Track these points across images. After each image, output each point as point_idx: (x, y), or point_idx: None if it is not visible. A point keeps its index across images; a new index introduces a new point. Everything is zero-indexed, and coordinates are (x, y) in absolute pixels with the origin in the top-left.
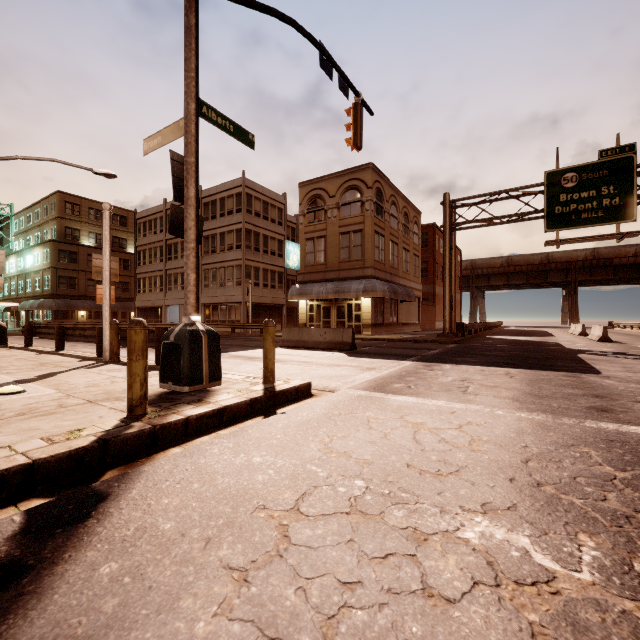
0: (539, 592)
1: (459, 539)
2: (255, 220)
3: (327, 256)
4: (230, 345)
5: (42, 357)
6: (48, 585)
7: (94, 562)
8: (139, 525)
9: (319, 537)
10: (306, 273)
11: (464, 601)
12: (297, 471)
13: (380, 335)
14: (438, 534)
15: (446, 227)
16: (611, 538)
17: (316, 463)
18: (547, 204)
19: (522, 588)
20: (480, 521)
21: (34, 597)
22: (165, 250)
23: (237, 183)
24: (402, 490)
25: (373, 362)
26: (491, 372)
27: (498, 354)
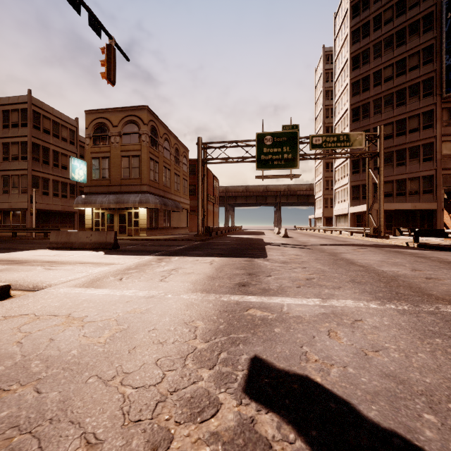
0: None
1: None
2: (44, 136)
3: (111, 173)
4: None
5: None
6: None
7: None
8: None
9: None
10: (92, 186)
11: None
12: None
13: (154, 236)
14: None
15: (199, 160)
16: (110, 445)
17: None
18: (257, 153)
19: None
20: None
21: None
22: None
23: (23, 99)
24: None
25: (119, 258)
26: (201, 261)
27: (221, 247)
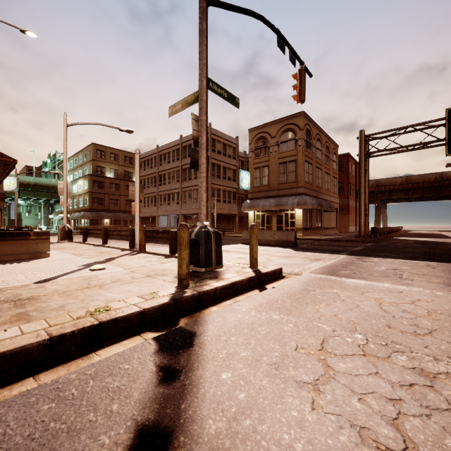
0: None
1: None
2: (217, 156)
3: (269, 180)
4: None
5: (98, 248)
6: (197, 381)
7: (215, 371)
8: (227, 352)
9: (353, 369)
10: (254, 192)
11: None
12: (309, 326)
13: (309, 236)
14: (442, 374)
15: (362, 155)
16: None
17: (319, 321)
18: (448, 134)
19: None
20: None
21: (194, 387)
22: (158, 179)
23: None
24: (395, 343)
25: (315, 255)
26: (414, 264)
27: (411, 251)
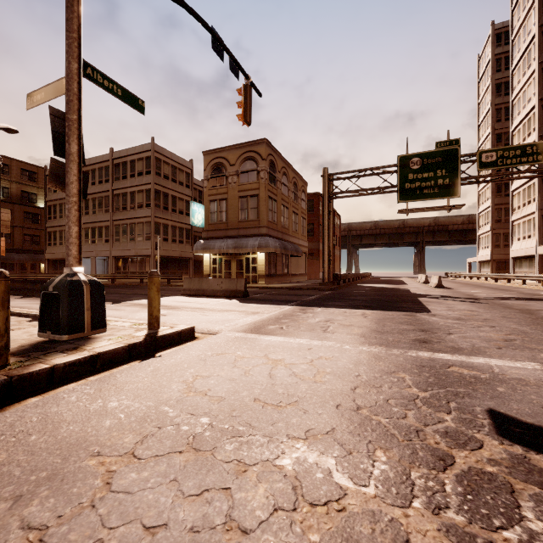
0: (328, 511)
1: (275, 467)
2: (164, 182)
3: (228, 216)
4: (135, 294)
5: None
6: None
7: None
8: None
9: (142, 480)
10: (210, 230)
11: (259, 530)
12: (148, 413)
13: (273, 284)
14: (258, 464)
15: (325, 195)
16: (400, 451)
17: (170, 404)
18: (400, 181)
19: (315, 509)
20: (299, 447)
21: None
22: None
23: (147, 148)
24: (241, 424)
25: (259, 307)
26: (351, 313)
27: (361, 298)
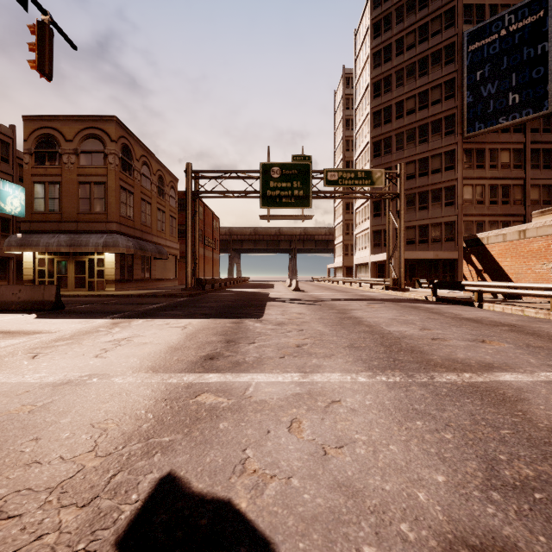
0: None
1: None
2: None
3: (62, 205)
4: None
5: None
6: None
7: None
8: None
9: None
10: (34, 221)
11: None
12: None
13: (126, 291)
14: None
15: (189, 193)
16: None
17: None
18: (262, 187)
19: None
20: None
21: None
22: None
23: None
24: None
25: (54, 324)
26: (173, 325)
27: (210, 305)
